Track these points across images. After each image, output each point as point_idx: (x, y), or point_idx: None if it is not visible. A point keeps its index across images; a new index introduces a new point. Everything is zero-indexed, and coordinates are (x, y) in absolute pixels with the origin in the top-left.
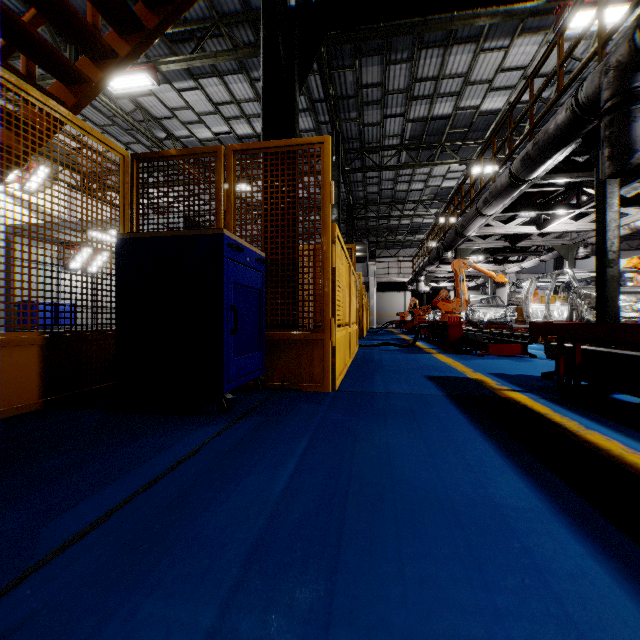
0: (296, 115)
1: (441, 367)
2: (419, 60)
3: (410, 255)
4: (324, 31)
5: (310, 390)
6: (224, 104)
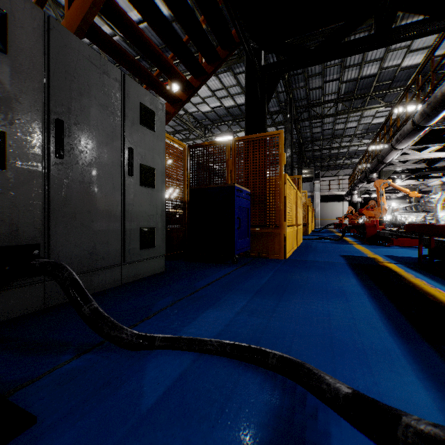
0: (265, 119)
1: (353, 251)
2: None
3: (348, 174)
4: (280, 74)
5: (273, 258)
6: (218, 90)
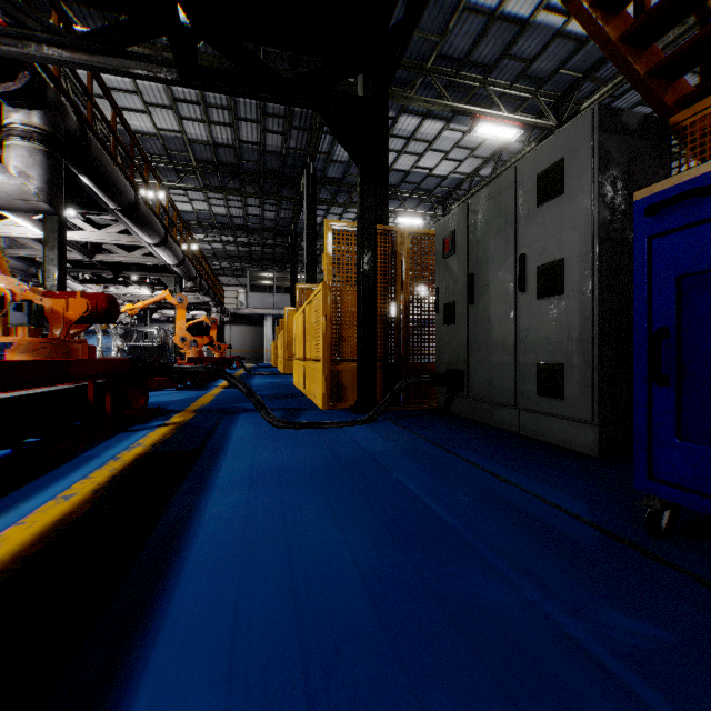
0: None
1: None
2: None
3: None
4: None
5: None
6: None
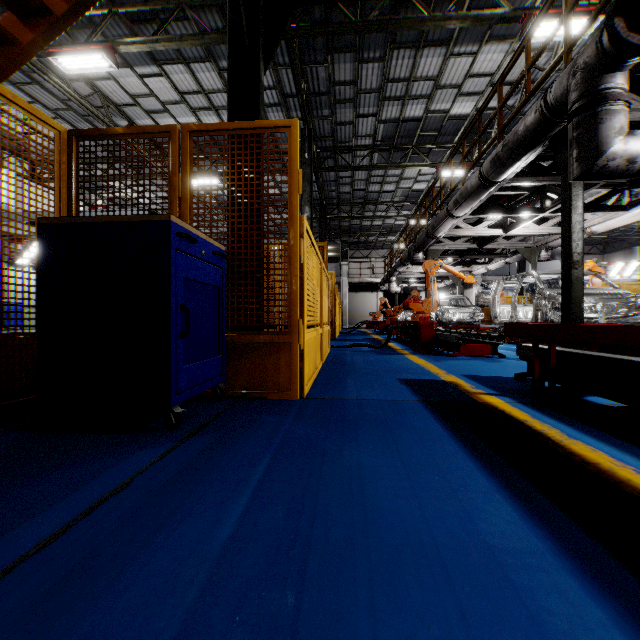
0: (261, 96)
1: (414, 369)
2: (391, 60)
3: (382, 256)
4: (292, 6)
5: (276, 398)
6: (191, 93)
